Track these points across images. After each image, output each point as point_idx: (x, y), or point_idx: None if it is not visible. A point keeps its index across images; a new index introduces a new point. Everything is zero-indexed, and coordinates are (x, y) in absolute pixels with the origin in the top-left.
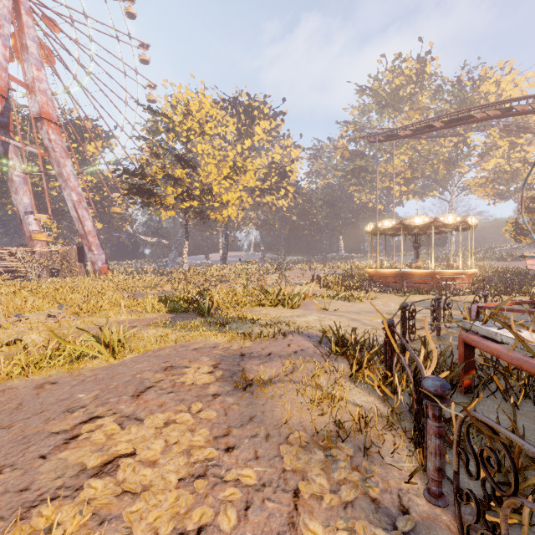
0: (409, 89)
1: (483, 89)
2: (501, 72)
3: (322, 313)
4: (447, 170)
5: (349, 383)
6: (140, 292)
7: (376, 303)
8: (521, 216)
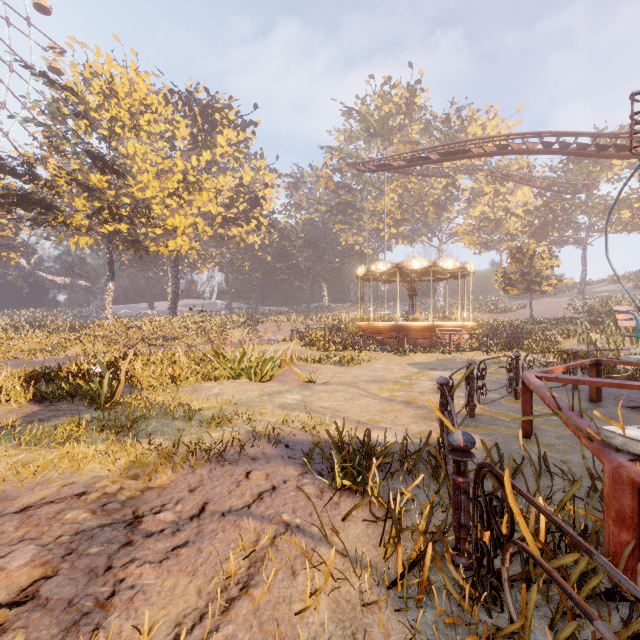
0: (399, 120)
1: (471, 131)
2: (486, 115)
3: (306, 387)
4: (436, 215)
5: (389, 608)
6: (22, 360)
7: (375, 366)
8: (509, 265)
